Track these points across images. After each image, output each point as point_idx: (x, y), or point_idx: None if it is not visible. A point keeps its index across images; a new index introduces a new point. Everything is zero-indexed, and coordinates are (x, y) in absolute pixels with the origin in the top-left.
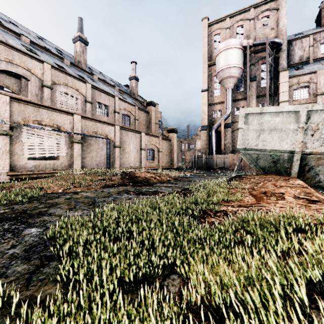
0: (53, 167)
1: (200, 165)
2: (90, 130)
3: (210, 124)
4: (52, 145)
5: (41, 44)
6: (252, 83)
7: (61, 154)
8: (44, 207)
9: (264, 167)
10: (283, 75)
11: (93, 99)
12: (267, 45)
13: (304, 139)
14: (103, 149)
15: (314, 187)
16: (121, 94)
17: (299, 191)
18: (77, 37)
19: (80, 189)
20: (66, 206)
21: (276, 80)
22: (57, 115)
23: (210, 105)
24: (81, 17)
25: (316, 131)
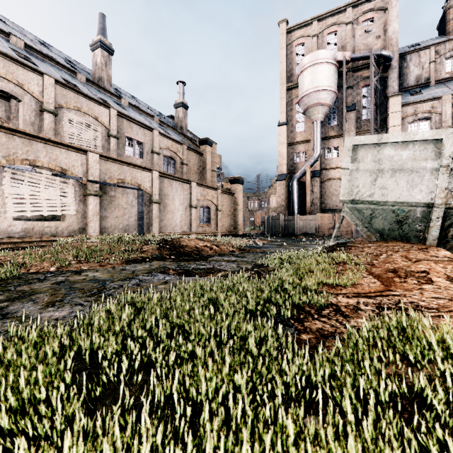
0: (55, 232)
1: (276, 231)
2: (113, 177)
3: (291, 172)
4: (53, 198)
5: (42, 51)
6: (349, 113)
7: (68, 212)
8: (4, 300)
9: (382, 230)
10: (394, 101)
11: (121, 133)
12: (371, 60)
13: (449, 184)
14: (133, 205)
15: None
16: (162, 127)
17: (451, 267)
18: (97, 42)
19: (87, 266)
20: (46, 297)
21: (383, 110)
22: (61, 152)
23: (291, 144)
24: (103, 14)
25: None
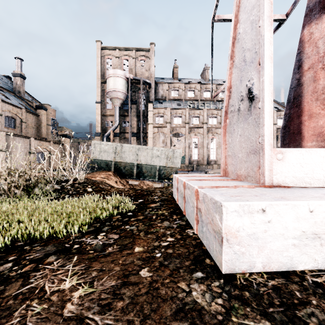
0: None
1: (93, 166)
2: None
3: (103, 132)
4: None
5: None
6: (134, 105)
7: None
8: None
9: (104, 167)
10: (150, 106)
11: None
12: (141, 83)
13: (115, 156)
14: None
15: (122, 175)
16: (2, 92)
17: (105, 175)
18: None
19: None
20: None
21: None
22: None
23: (104, 115)
24: None
25: (118, 153)
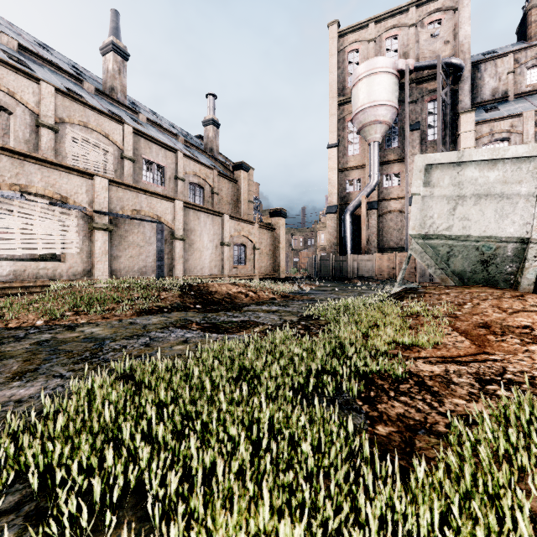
0: (53, 275)
1: (326, 273)
2: (127, 208)
3: (342, 204)
4: (50, 233)
5: (41, 54)
6: (413, 133)
7: (69, 250)
8: None
9: (462, 273)
10: (466, 119)
11: (137, 155)
12: (439, 69)
13: None
14: (151, 242)
15: None
16: (188, 149)
17: None
18: (109, 44)
19: (85, 319)
20: (16, 364)
21: (453, 129)
22: (61, 176)
23: (342, 170)
24: (116, 10)
25: None
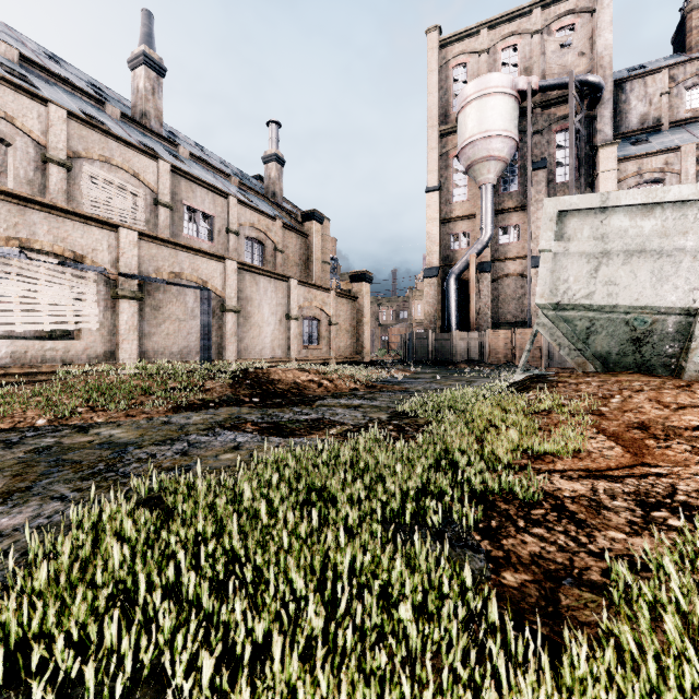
0: (63, 359)
1: (423, 356)
2: (162, 269)
3: (445, 265)
4: (60, 303)
5: (49, 68)
6: (537, 173)
7: (86, 325)
8: None
9: (606, 355)
10: (607, 154)
11: (176, 200)
12: (571, 89)
13: None
14: (195, 314)
15: None
16: (244, 193)
17: None
18: (139, 55)
19: (103, 416)
20: (2, 481)
21: (590, 168)
22: (74, 227)
23: (445, 221)
24: (148, 11)
25: None
